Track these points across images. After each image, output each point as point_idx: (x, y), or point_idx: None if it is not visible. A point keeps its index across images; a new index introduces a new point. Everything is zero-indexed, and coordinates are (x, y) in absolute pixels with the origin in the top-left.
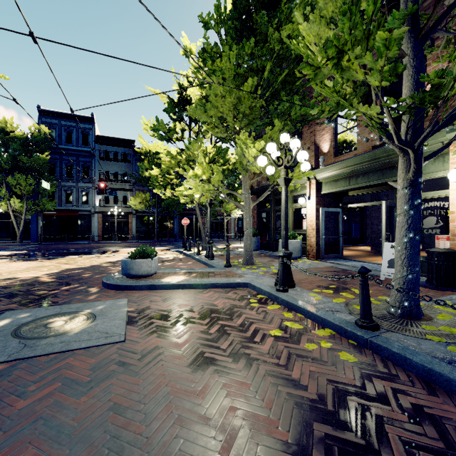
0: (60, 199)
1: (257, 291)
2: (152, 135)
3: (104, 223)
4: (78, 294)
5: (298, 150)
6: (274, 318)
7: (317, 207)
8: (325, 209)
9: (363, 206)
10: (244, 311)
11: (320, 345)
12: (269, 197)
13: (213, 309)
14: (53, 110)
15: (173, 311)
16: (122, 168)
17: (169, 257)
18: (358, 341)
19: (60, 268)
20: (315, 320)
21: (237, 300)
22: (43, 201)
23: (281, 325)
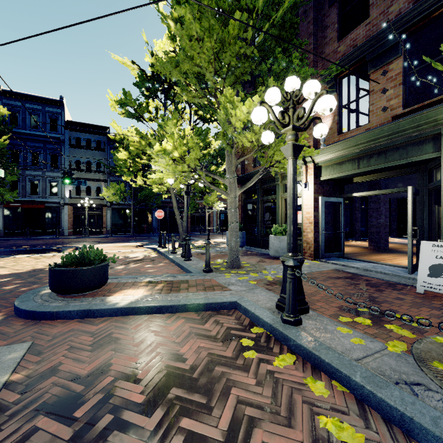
0: (25, 190)
1: (251, 317)
2: (120, 114)
3: (75, 216)
4: None
5: (318, 97)
6: (294, 402)
7: (315, 196)
8: (325, 199)
9: (372, 194)
10: (233, 374)
11: None
12: (256, 186)
13: (176, 371)
14: (16, 91)
15: (98, 379)
16: (96, 157)
17: (138, 256)
18: None
19: None
20: (380, 410)
21: (220, 340)
22: (0, 191)
23: (315, 433)
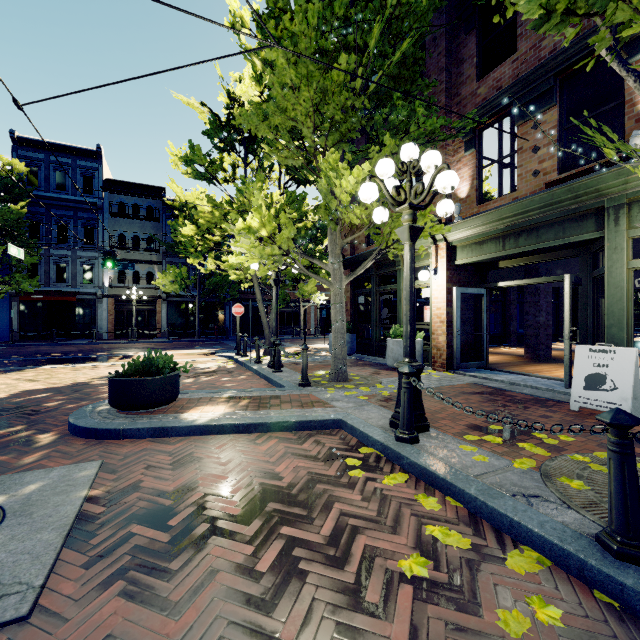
0: (48, 276)
1: (358, 437)
2: (184, 173)
3: (117, 312)
4: (7, 451)
5: (438, 171)
6: (402, 514)
7: (448, 287)
8: (461, 290)
9: (523, 284)
10: (337, 491)
11: (532, 613)
12: (370, 272)
13: (272, 488)
14: (36, 139)
15: (186, 494)
16: (146, 229)
17: (210, 367)
18: (623, 601)
19: (14, 389)
20: (492, 520)
21: (322, 460)
22: (16, 278)
23: (420, 538)
